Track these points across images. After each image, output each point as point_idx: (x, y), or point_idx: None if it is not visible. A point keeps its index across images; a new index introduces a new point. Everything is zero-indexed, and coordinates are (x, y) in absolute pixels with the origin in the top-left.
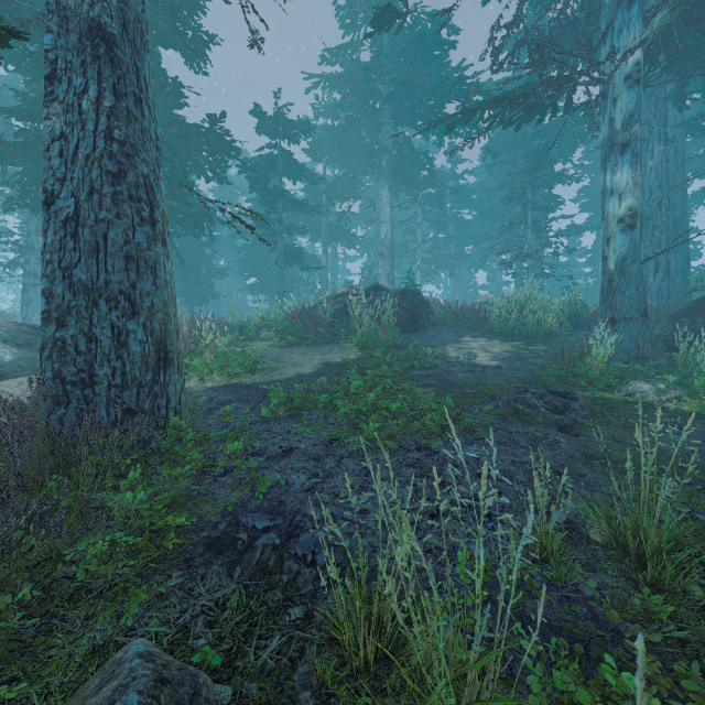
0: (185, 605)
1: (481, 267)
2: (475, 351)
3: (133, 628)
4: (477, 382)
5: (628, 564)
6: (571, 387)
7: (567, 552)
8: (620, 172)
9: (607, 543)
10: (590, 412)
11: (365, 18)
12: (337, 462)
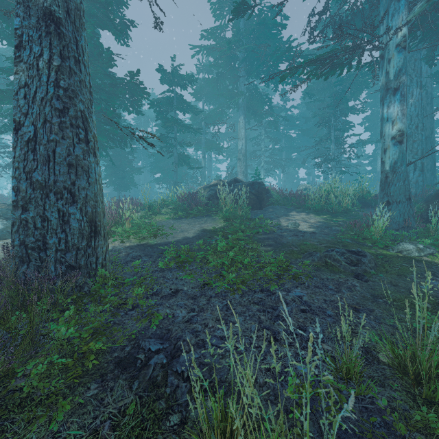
0: (97, 412)
1: (302, 166)
2: (298, 222)
3: (59, 431)
4: (300, 243)
5: (407, 380)
6: (361, 246)
7: (365, 372)
8: (393, 106)
9: (391, 363)
10: (375, 264)
11: (228, 10)
12: (207, 300)
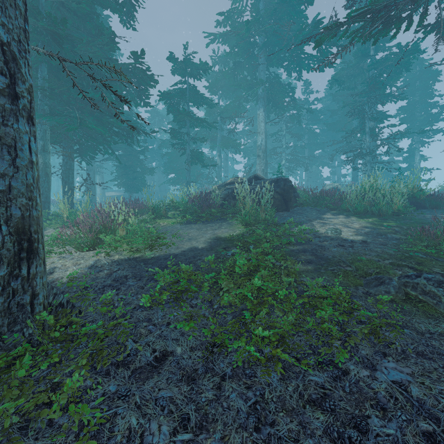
0: None
1: (327, 164)
2: (338, 227)
3: None
4: (352, 259)
5: None
6: None
7: None
8: None
9: None
10: None
11: None
12: (217, 388)
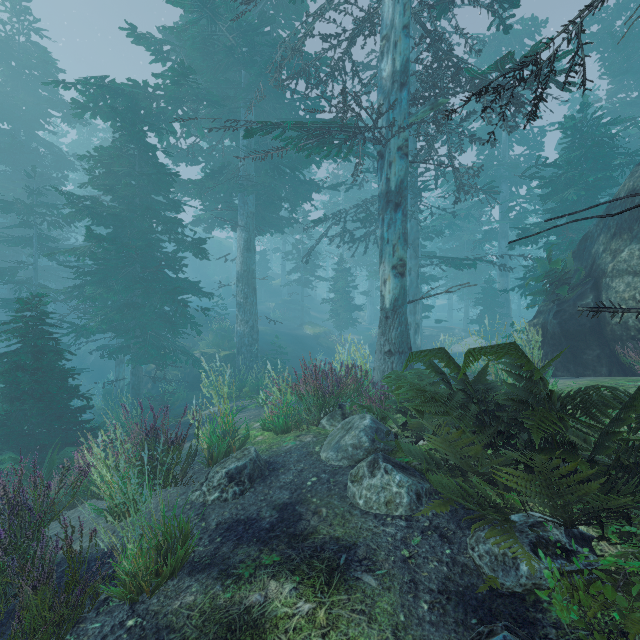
0: None
1: None
2: None
3: None
4: None
5: None
6: None
7: None
8: None
9: None
10: None
11: None
12: None
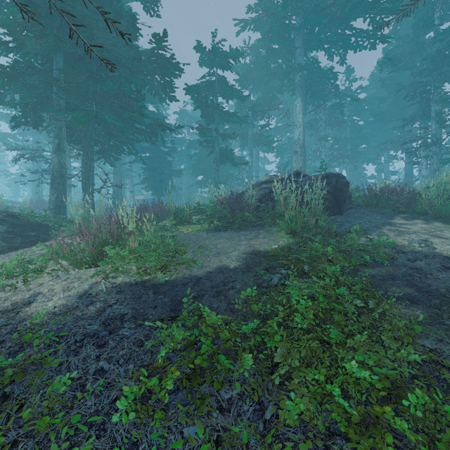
0: None
1: (372, 161)
2: (424, 238)
3: None
4: None
5: None
6: None
7: None
8: None
9: None
10: None
11: None
12: None
